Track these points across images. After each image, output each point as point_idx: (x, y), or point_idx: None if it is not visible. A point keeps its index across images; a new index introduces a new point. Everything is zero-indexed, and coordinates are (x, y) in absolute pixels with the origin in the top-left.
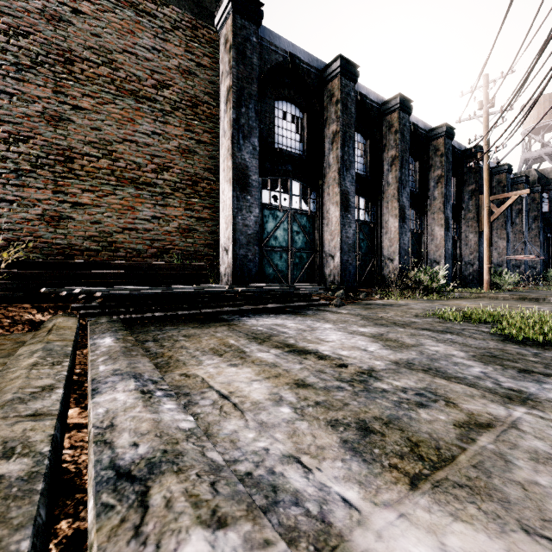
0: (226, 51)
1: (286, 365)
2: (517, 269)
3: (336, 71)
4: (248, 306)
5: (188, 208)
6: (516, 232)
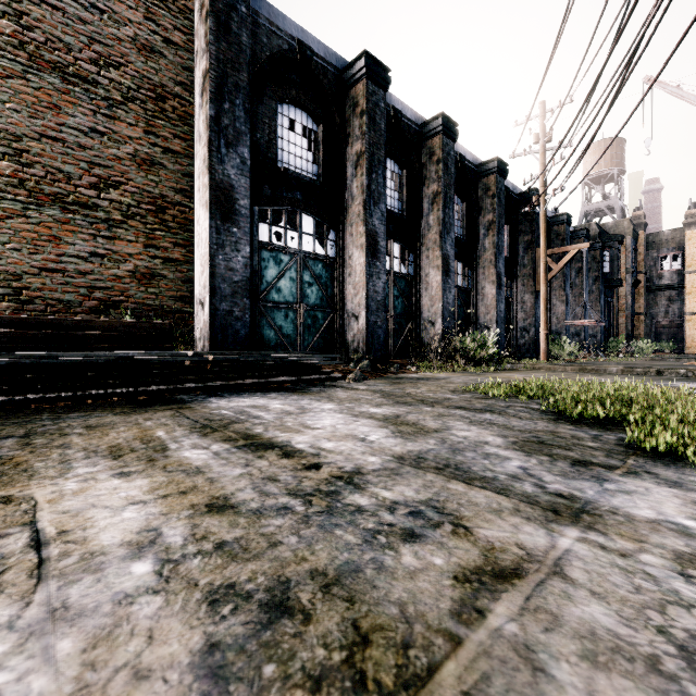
0: (201, 20)
1: (219, 470)
2: (577, 338)
3: (361, 72)
4: (224, 381)
5: (150, 244)
6: (576, 294)
